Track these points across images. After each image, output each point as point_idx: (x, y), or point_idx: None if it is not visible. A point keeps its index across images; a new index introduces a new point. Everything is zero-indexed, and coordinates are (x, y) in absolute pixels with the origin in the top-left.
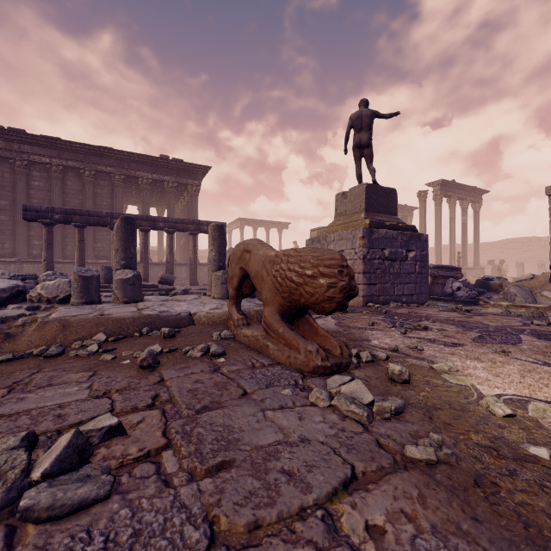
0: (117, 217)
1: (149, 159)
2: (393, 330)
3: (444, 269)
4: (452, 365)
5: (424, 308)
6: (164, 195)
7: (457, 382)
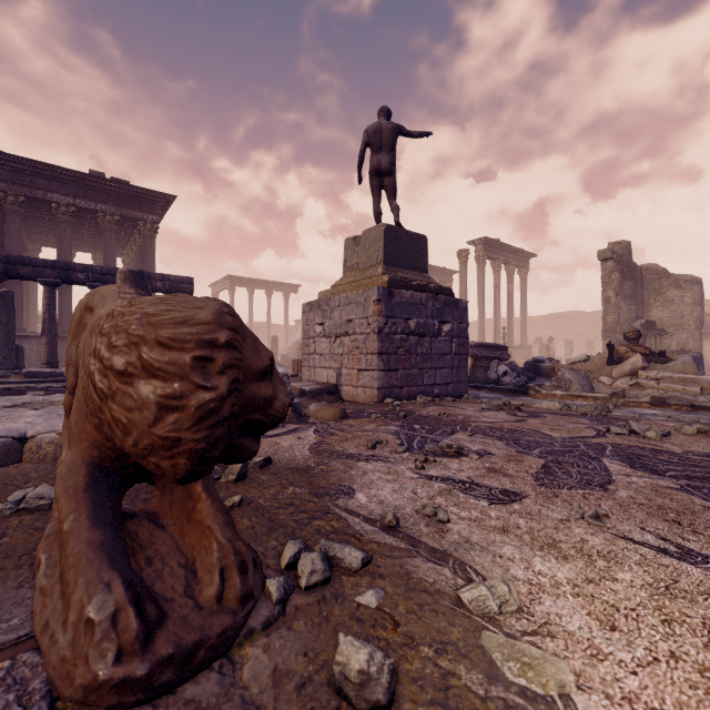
0: None
1: (70, 175)
2: (404, 458)
3: (488, 349)
4: (507, 593)
5: (461, 405)
6: (101, 235)
7: (523, 682)
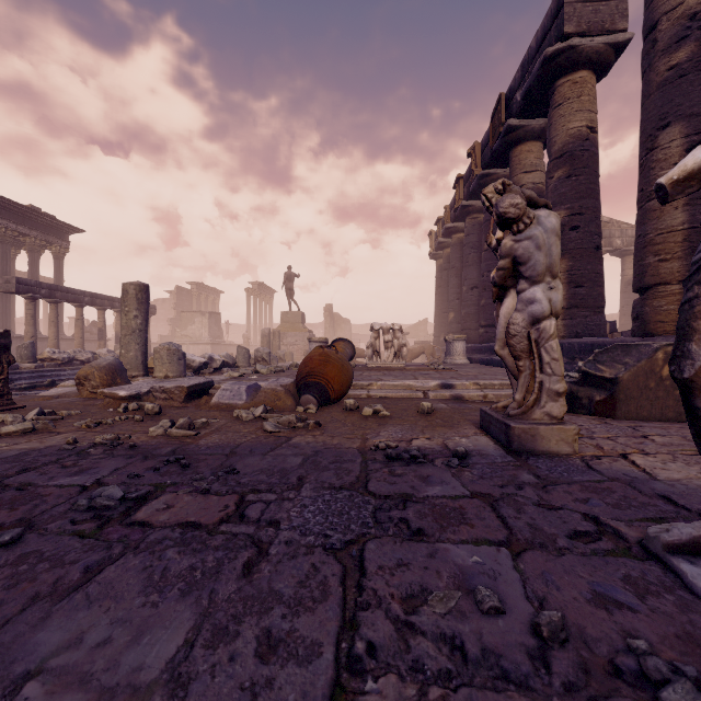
0: (88, 295)
1: (18, 208)
2: None
3: None
4: None
5: None
6: None
7: None
